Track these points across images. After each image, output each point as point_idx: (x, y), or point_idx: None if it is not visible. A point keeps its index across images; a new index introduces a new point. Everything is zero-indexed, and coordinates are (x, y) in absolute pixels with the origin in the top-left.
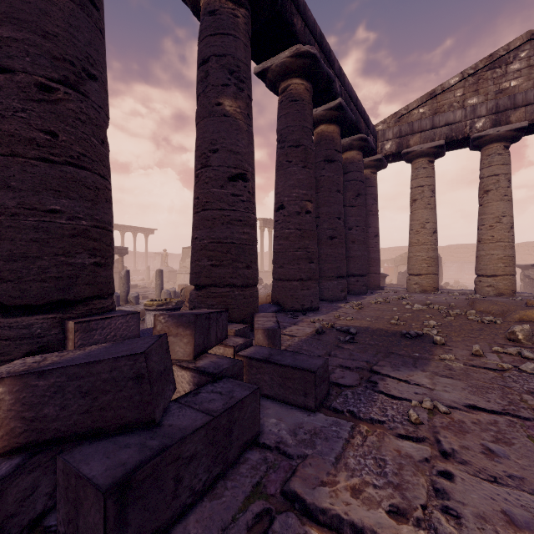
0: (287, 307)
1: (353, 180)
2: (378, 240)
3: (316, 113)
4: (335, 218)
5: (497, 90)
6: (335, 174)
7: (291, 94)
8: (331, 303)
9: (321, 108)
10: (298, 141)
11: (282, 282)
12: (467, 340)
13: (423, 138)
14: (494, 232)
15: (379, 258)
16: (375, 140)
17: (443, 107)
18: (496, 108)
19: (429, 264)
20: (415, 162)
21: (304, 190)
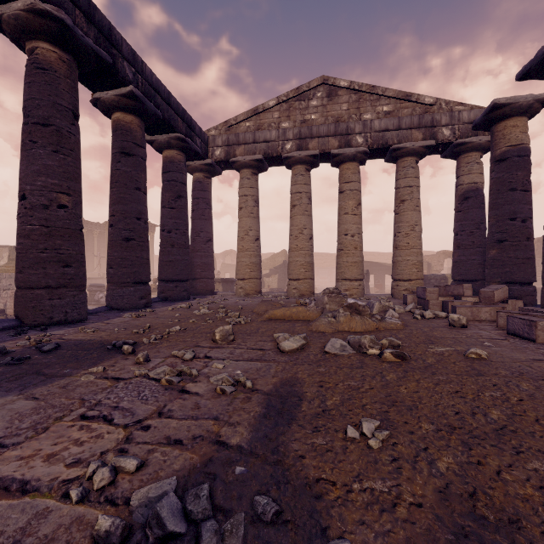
0: (28, 321)
1: (173, 181)
2: (211, 245)
3: (107, 97)
4: (132, 218)
5: (302, 120)
6: (134, 170)
7: (37, 60)
8: (121, 312)
9: (112, 92)
10: (46, 119)
11: (22, 291)
12: (171, 346)
13: (247, 151)
14: (298, 242)
15: (212, 263)
16: (206, 144)
17: (264, 125)
18: (299, 134)
19: (251, 270)
20: (241, 172)
21: (55, 179)
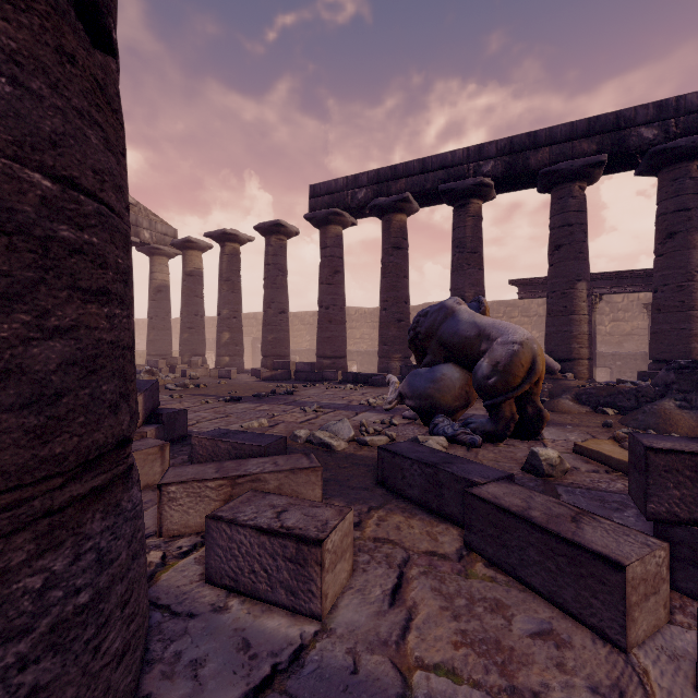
0: None
1: None
2: None
3: None
4: None
5: None
6: None
7: None
8: None
9: None
10: None
11: None
12: None
13: None
14: None
15: None
16: None
17: None
18: None
19: None
20: None
21: None
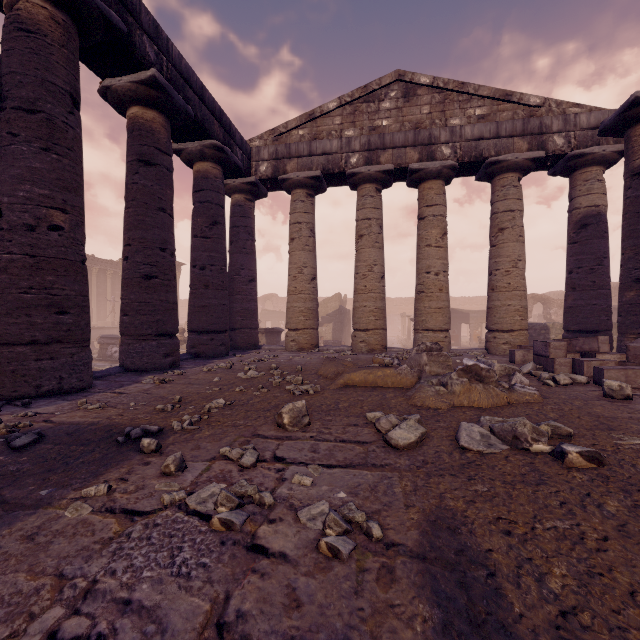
0: (4, 392)
1: (207, 202)
2: (254, 286)
3: (120, 85)
4: (154, 248)
5: (371, 126)
6: (156, 184)
7: (19, 17)
8: (139, 375)
9: (127, 78)
10: (32, 102)
11: None
12: (215, 435)
13: (301, 165)
14: (367, 281)
15: (255, 309)
16: (248, 157)
17: (322, 133)
18: (368, 144)
19: (306, 317)
20: (293, 193)
21: (44, 189)
